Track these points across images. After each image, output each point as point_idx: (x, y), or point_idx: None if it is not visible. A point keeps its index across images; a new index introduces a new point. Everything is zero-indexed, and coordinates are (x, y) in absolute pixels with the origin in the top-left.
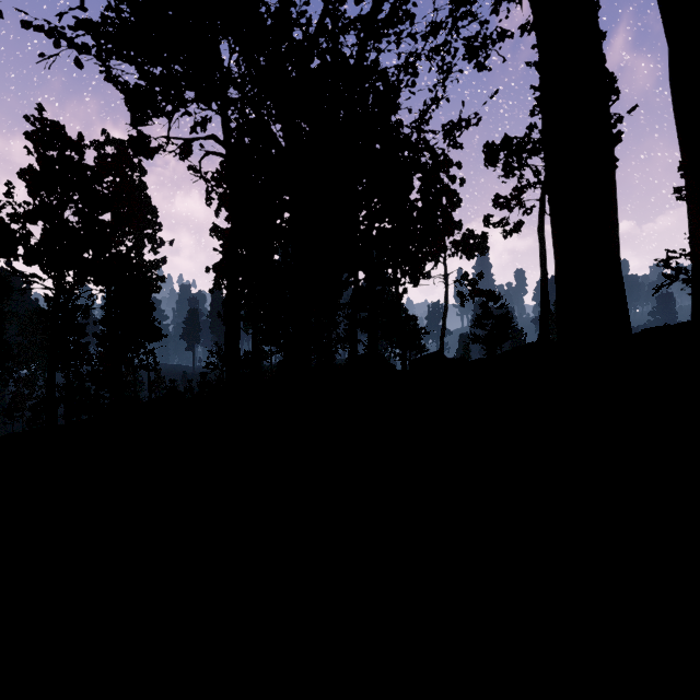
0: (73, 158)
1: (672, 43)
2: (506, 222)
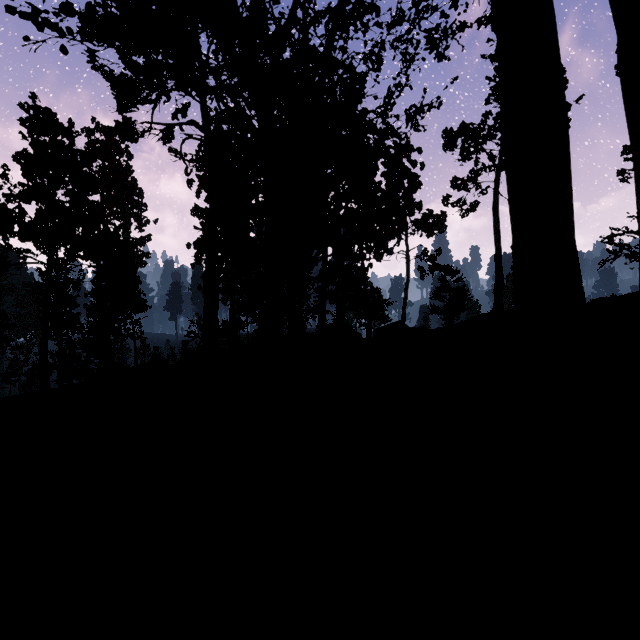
0: (64, 142)
1: (621, 31)
2: (464, 202)
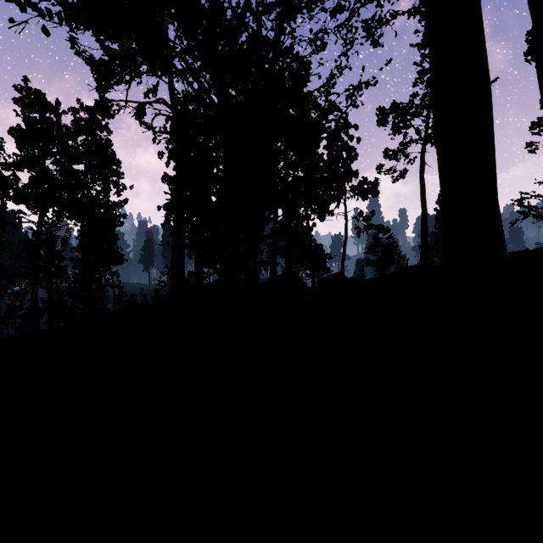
0: (52, 119)
1: (535, 17)
2: (394, 170)
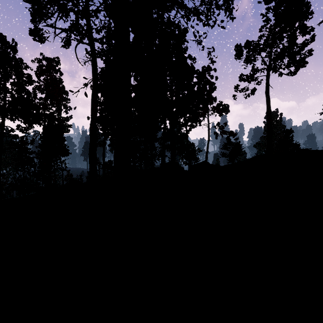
0: (10, 53)
1: None
2: (247, 89)
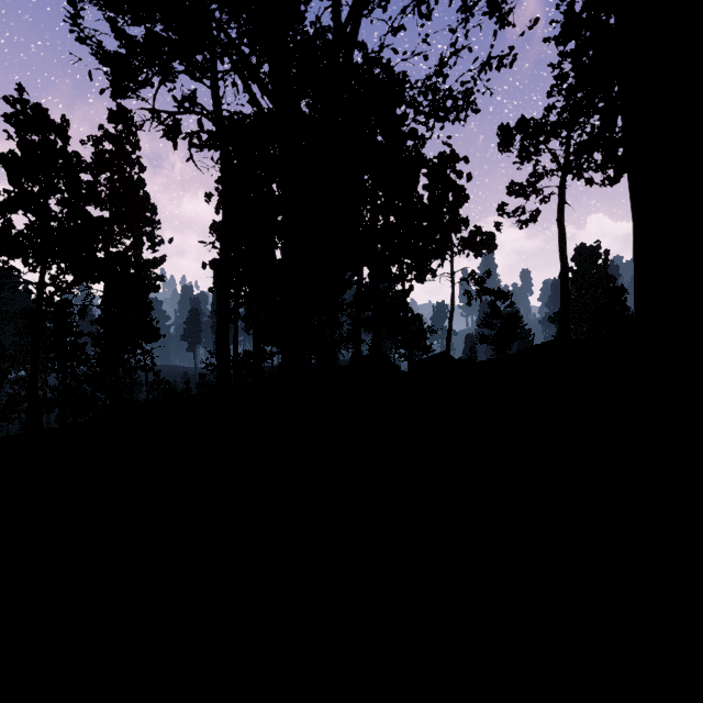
0: (57, 142)
1: None
2: (522, 211)
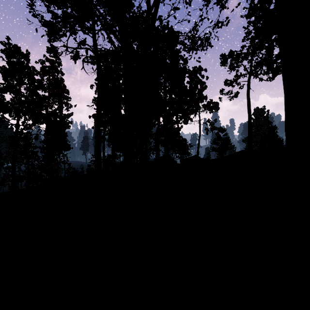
0: (24, 62)
1: None
2: (231, 92)
